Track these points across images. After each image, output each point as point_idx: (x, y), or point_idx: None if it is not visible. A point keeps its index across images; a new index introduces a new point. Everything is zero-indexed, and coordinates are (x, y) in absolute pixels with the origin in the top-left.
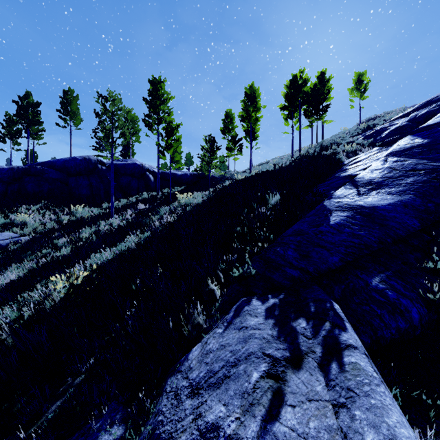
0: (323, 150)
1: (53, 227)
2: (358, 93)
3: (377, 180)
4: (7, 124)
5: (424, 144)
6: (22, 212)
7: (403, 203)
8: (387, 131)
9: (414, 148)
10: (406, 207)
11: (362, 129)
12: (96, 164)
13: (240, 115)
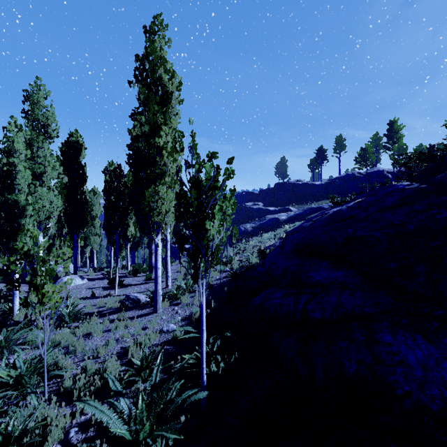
0: None
1: None
2: None
3: None
4: (312, 163)
5: None
6: (331, 198)
7: None
8: None
9: None
10: None
11: None
12: (357, 175)
13: None
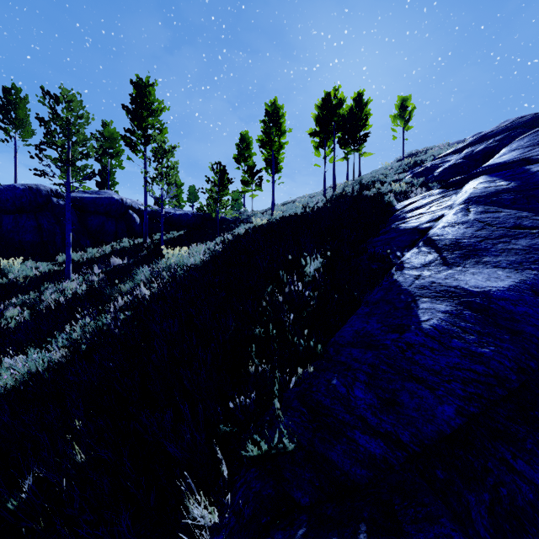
0: (364, 190)
1: None
2: (402, 122)
3: (467, 240)
4: None
5: (513, 188)
6: None
7: (530, 287)
8: (440, 169)
9: (502, 194)
10: (537, 294)
11: (409, 165)
12: (49, 197)
13: (260, 140)
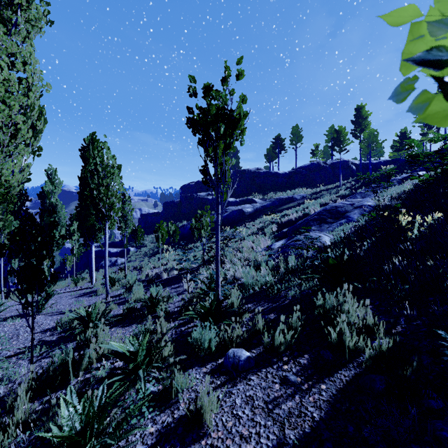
0: None
1: (316, 192)
2: None
3: None
4: (269, 153)
5: None
6: (298, 189)
7: None
8: None
9: None
10: None
11: None
12: (322, 164)
13: None
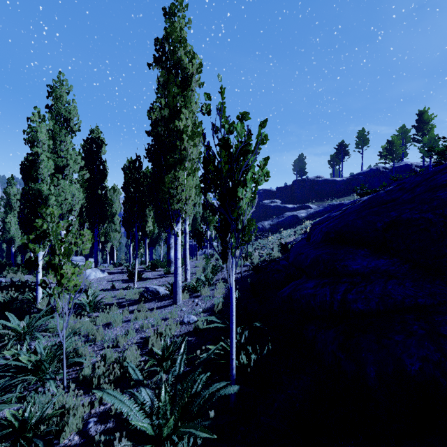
0: None
1: None
2: None
3: None
4: (332, 159)
5: None
6: (353, 194)
7: None
8: None
9: None
10: None
11: None
12: (382, 169)
13: None
